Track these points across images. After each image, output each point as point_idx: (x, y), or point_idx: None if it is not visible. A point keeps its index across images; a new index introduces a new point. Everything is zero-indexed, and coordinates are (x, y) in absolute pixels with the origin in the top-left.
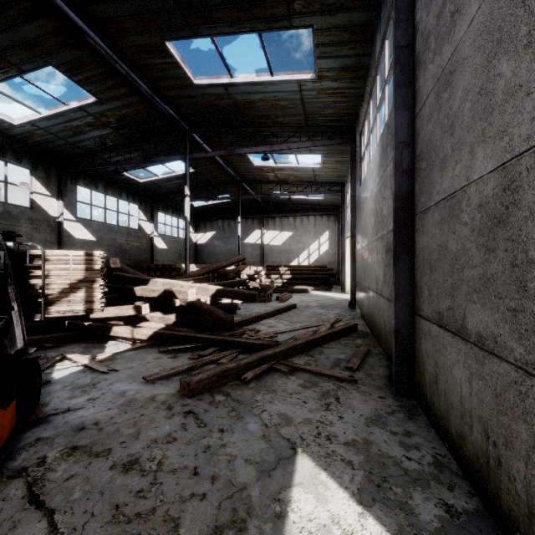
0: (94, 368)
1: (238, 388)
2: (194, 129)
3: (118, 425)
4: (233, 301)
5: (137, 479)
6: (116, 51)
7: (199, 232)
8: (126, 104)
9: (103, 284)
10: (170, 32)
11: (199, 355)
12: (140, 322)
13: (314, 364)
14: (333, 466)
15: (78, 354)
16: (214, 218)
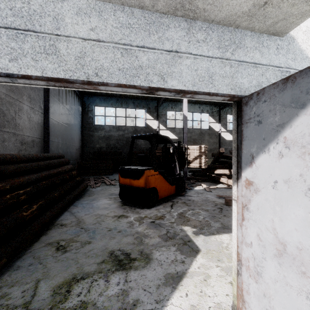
0: (205, 189)
1: None
2: None
3: (197, 202)
4: None
5: (190, 212)
6: None
7: None
8: None
9: (205, 157)
10: None
11: None
12: None
13: None
14: None
15: (205, 184)
16: None
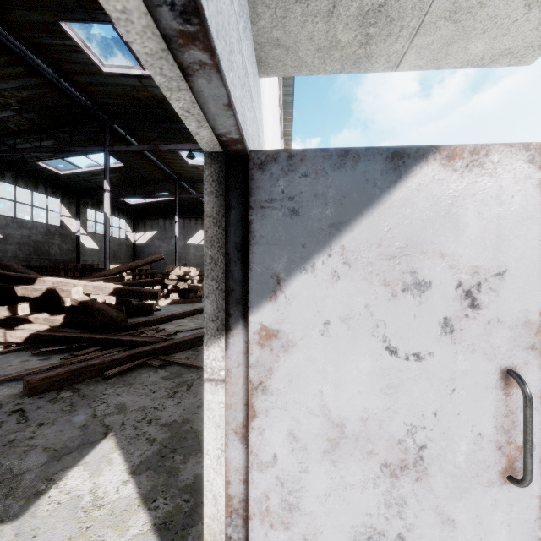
0: None
1: (94, 384)
2: (114, 121)
3: None
4: (159, 302)
5: None
6: (3, 24)
7: (138, 232)
8: (27, 86)
9: None
10: (64, 12)
11: (72, 355)
12: (21, 324)
13: (194, 357)
14: (133, 445)
15: None
16: (154, 217)
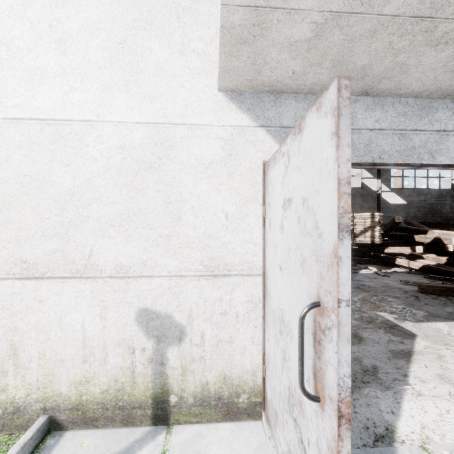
0: (377, 273)
1: None
2: None
3: (377, 288)
4: None
5: (374, 298)
6: None
7: None
8: None
9: (380, 229)
10: None
11: (450, 282)
12: (417, 259)
13: None
14: None
15: (373, 267)
16: None
